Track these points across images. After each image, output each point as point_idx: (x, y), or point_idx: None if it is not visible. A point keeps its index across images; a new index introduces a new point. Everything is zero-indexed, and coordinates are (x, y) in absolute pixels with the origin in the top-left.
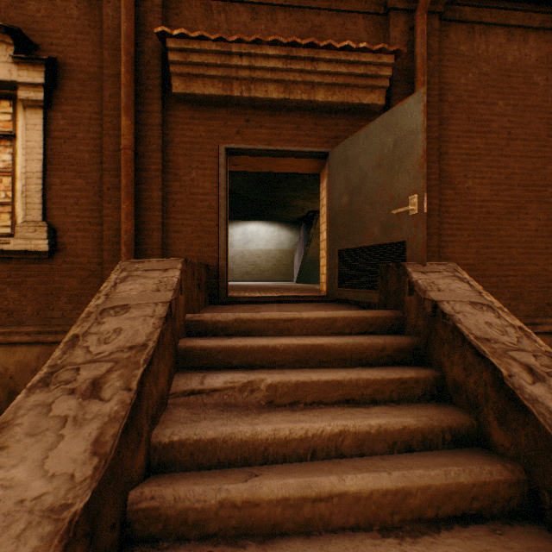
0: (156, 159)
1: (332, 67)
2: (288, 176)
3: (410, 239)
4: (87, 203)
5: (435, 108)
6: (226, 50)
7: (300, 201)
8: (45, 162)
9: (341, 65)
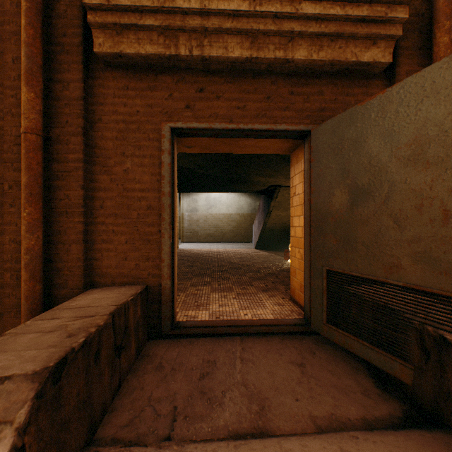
0: (75, 144)
1: (321, 8)
2: (251, 155)
3: None
4: None
5: None
6: None
7: (262, 177)
8: None
9: (335, 5)
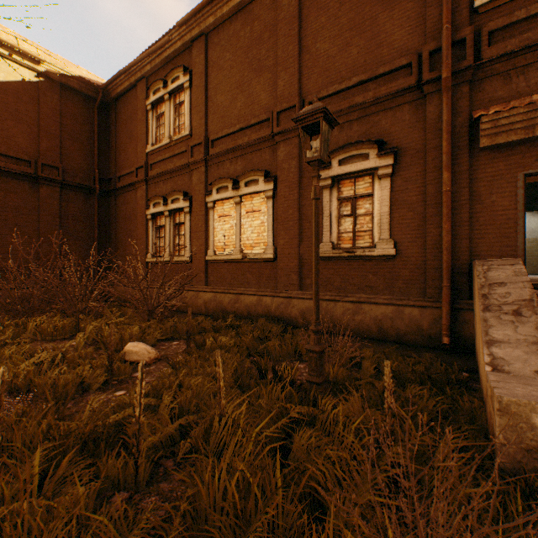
0: (464, 192)
1: None
2: None
3: None
4: (414, 225)
5: None
6: (532, 109)
7: None
8: (389, 206)
9: None
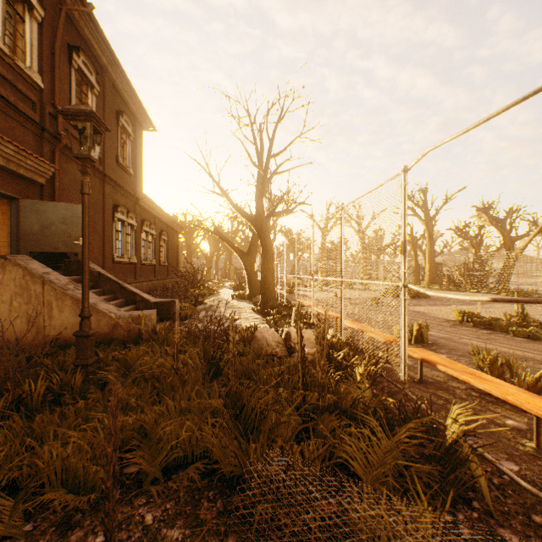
0: None
1: (33, 164)
2: None
3: (81, 252)
4: None
5: (59, 190)
6: None
7: None
8: None
9: (37, 164)
